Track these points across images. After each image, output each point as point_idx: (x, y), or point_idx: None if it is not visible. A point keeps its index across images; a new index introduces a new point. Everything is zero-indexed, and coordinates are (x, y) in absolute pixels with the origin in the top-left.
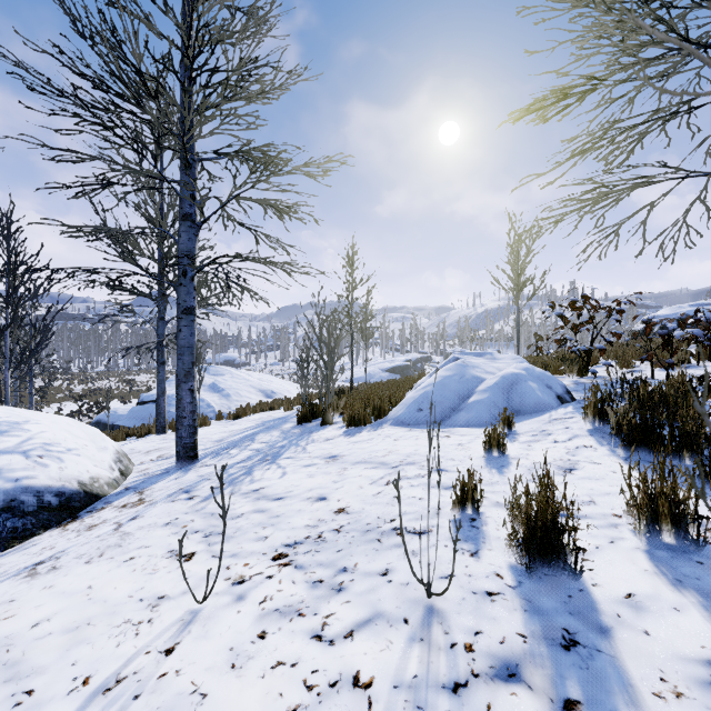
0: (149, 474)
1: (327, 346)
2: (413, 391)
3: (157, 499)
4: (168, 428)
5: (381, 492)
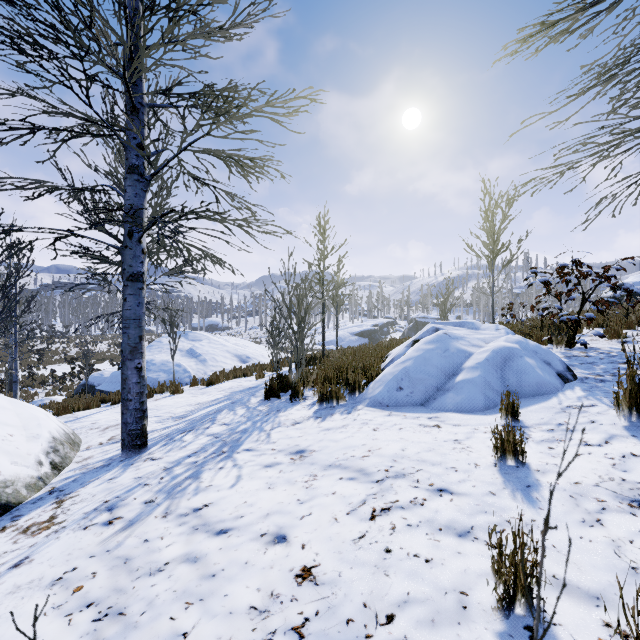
0: (87, 467)
1: (296, 315)
2: (391, 366)
3: (68, 520)
4: None
5: (365, 536)
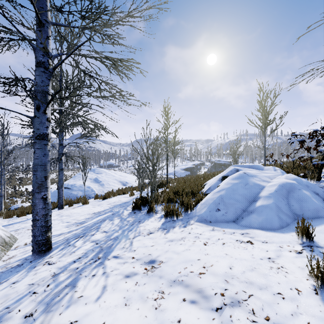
0: (7, 266)
1: (151, 161)
2: (210, 193)
3: None
4: (68, 203)
5: None
